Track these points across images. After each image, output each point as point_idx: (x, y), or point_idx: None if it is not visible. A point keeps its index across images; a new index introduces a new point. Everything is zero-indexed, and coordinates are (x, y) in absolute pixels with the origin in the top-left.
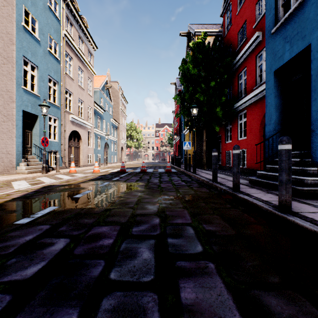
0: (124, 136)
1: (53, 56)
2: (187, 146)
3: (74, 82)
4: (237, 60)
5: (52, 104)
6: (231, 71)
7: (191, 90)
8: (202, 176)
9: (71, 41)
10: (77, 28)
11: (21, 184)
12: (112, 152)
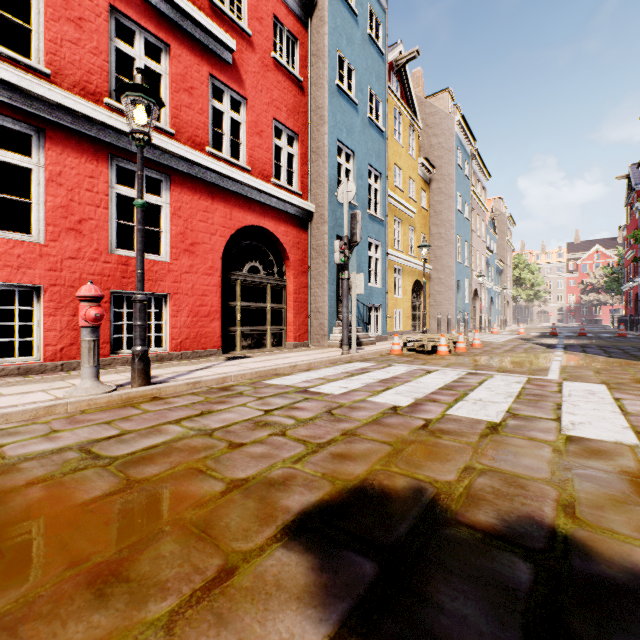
0: (509, 283)
1: (466, 220)
2: None
3: (475, 234)
4: None
5: (466, 267)
6: None
7: None
8: None
9: (475, 194)
10: (476, 172)
11: (492, 337)
12: (495, 310)
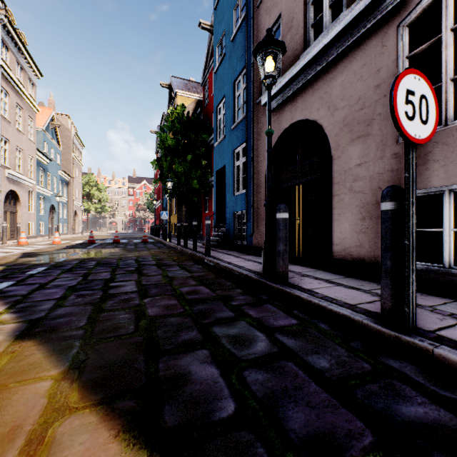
0: (79, 196)
1: None
2: (165, 216)
3: (11, 125)
4: (211, 139)
5: None
6: (208, 146)
7: (169, 160)
8: (174, 243)
9: (8, 73)
10: (15, 52)
11: None
12: (60, 219)
